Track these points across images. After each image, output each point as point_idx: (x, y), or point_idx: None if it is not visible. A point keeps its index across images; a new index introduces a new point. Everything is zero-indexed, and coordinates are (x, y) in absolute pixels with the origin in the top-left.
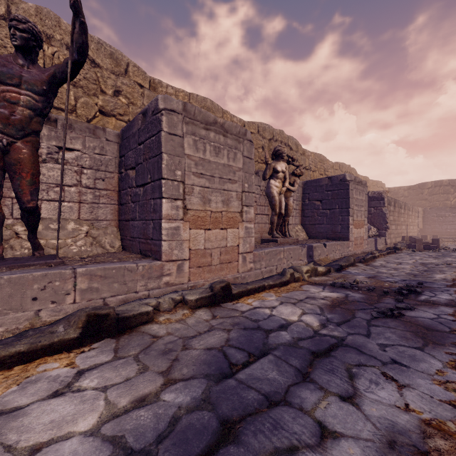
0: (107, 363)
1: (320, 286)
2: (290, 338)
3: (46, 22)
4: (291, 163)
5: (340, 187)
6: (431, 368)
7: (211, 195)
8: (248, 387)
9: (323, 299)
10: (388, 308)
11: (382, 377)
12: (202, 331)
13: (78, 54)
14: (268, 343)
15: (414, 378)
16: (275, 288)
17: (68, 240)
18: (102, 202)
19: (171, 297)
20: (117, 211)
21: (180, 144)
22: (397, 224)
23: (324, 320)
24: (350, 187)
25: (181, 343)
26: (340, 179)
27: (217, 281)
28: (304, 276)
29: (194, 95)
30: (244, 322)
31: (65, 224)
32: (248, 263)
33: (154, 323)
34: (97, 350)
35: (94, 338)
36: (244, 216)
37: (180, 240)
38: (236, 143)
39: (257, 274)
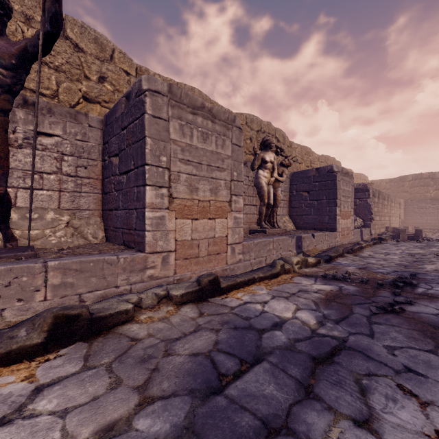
0: (73, 375)
1: (311, 278)
2: (286, 339)
3: (25, 2)
4: (279, 153)
5: (328, 178)
6: None
7: (198, 183)
8: (241, 409)
9: (316, 292)
10: (388, 303)
11: (398, 391)
12: (188, 332)
13: (50, 25)
14: (261, 346)
15: (436, 392)
16: (265, 281)
17: (46, 230)
18: (85, 191)
19: (154, 292)
20: (100, 200)
21: (165, 129)
22: (381, 215)
23: (321, 317)
24: (338, 178)
25: (163, 347)
26: (327, 170)
27: (205, 274)
28: (294, 268)
29: (182, 85)
30: (234, 320)
31: (43, 214)
32: (237, 255)
33: (135, 322)
34: (64, 357)
35: (62, 342)
36: (232, 206)
37: (165, 230)
38: (224, 130)
39: (246, 266)
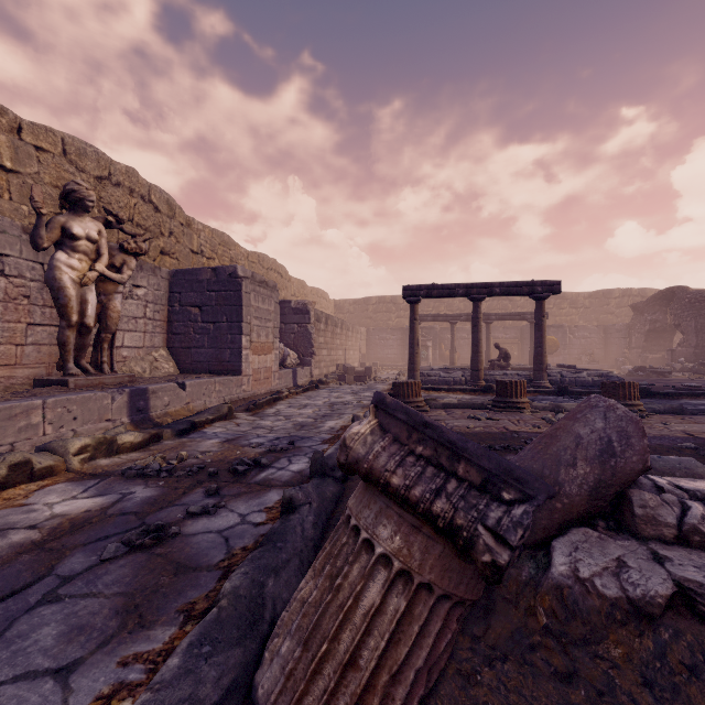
0: None
1: (89, 483)
2: None
3: None
4: (115, 226)
5: (230, 286)
6: None
7: None
8: None
9: (32, 528)
10: (152, 526)
11: None
12: None
13: None
14: None
15: None
16: None
17: None
18: None
19: None
20: None
21: None
22: (332, 349)
23: None
24: (245, 287)
25: None
26: (229, 273)
27: None
28: (71, 462)
29: None
30: None
31: None
32: None
33: None
34: None
35: None
36: None
37: None
38: None
39: None
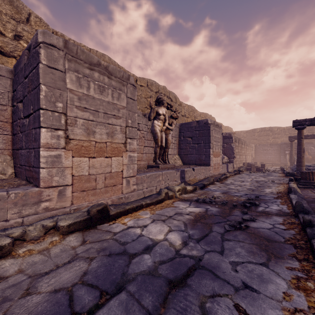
0: None
1: (187, 202)
2: (151, 262)
3: None
4: (169, 109)
5: (204, 128)
6: (278, 290)
7: (95, 127)
8: None
9: (188, 214)
10: (237, 221)
11: (235, 312)
12: (62, 263)
13: None
14: (127, 273)
15: (265, 309)
16: (151, 206)
17: None
18: None
19: (42, 224)
20: (10, 141)
21: (62, 79)
22: (240, 155)
23: (186, 237)
24: (211, 128)
25: (27, 284)
26: (204, 122)
27: (95, 205)
28: (176, 194)
29: (94, 51)
30: (112, 246)
31: None
32: (131, 186)
33: (10, 257)
34: None
35: None
36: (127, 147)
37: (62, 167)
38: (120, 85)
39: (139, 194)
